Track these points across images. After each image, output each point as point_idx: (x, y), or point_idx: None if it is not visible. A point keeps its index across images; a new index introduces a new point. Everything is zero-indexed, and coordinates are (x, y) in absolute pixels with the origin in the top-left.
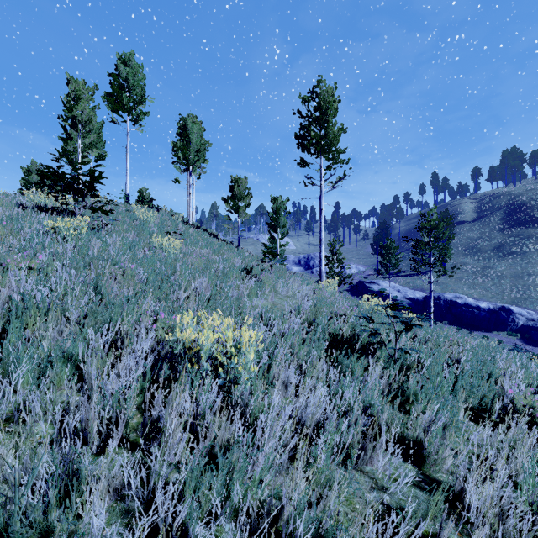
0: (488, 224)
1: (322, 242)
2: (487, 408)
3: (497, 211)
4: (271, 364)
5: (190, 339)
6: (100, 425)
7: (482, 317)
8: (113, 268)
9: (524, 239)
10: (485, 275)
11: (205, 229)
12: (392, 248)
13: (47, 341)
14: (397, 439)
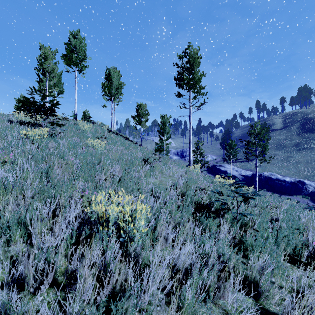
0: (290, 131)
1: (190, 142)
2: (297, 252)
3: (295, 123)
4: (157, 224)
5: (101, 211)
6: (35, 275)
7: (287, 186)
8: (60, 160)
9: (312, 140)
10: (288, 161)
11: (121, 135)
12: (233, 145)
13: (7, 212)
14: (240, 279)
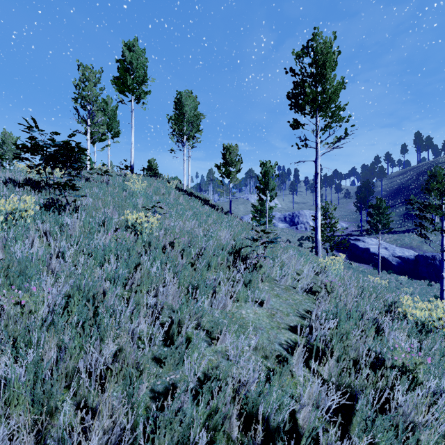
0: None
1: (318, 208)
2: None
3: None
4: None
5: None
6: None
7: None
8: None
9: None
10: None
11: (197, 196)
12: (383, 208)
13: None
14: None
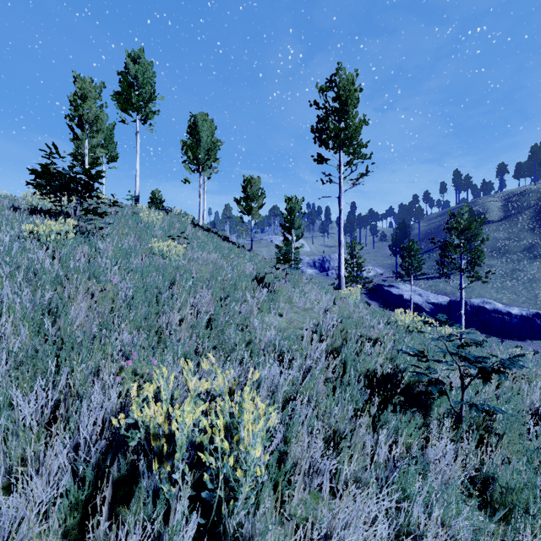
0: (517, 224)
1: (341, 245)
2: None
3: (526, 210)
4: (289, 437)
5: (155, 421)
6: None
7: (514, 324)
8: (90, 283)
9: None
10: (515, 278)
11: (215, 232)
12: (414, 250)
13: None
14: None
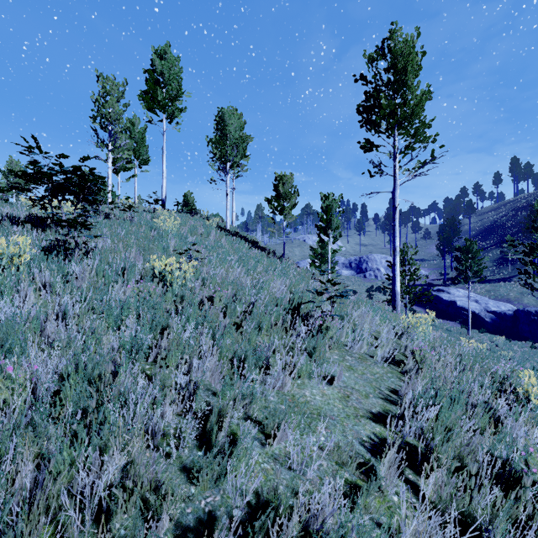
0: None
1: (396, 252)
2: None
3: None
4: None
5: None
6: None
7: None
8: None
9: None
10: None
11: (243, 236)
12: (473, 251)
13: None
14: None
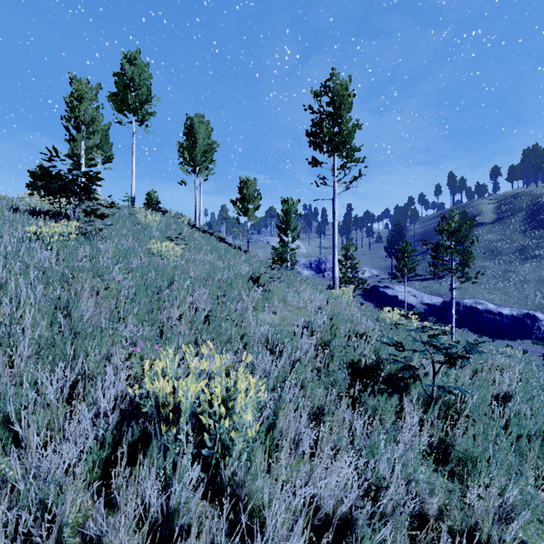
0: (509, 226)
1: (335, 246)
2: None
3: (518, 212)
4: (278, 412)
5: (164, 392)
6: None
7: (505, 324)
8: (95, 281)
9: None
10: (506, 279)
11: (212, 233)
12: (409, 251)
13: None
14: (455, 538)
